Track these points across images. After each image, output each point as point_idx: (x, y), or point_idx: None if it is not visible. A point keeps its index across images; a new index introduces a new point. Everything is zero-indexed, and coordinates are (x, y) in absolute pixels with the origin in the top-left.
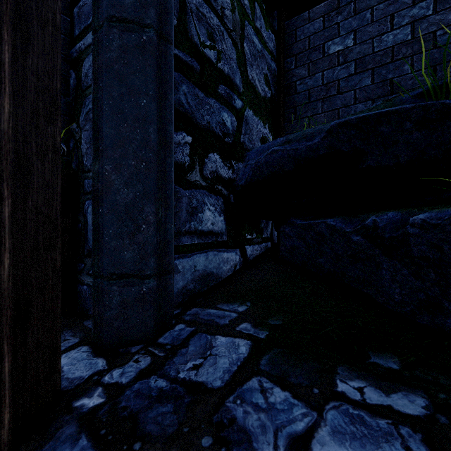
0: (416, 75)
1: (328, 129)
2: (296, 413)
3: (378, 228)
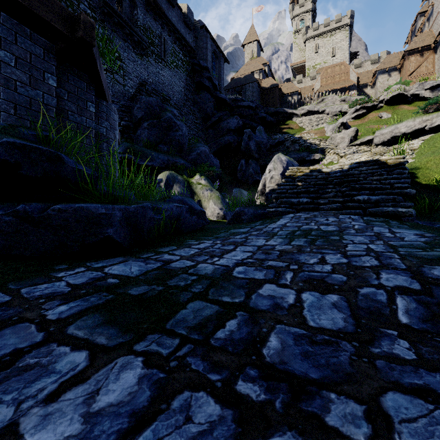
0: (3, 102)
1: (1, 142)
2: (58, 284)
3: (29, 212)
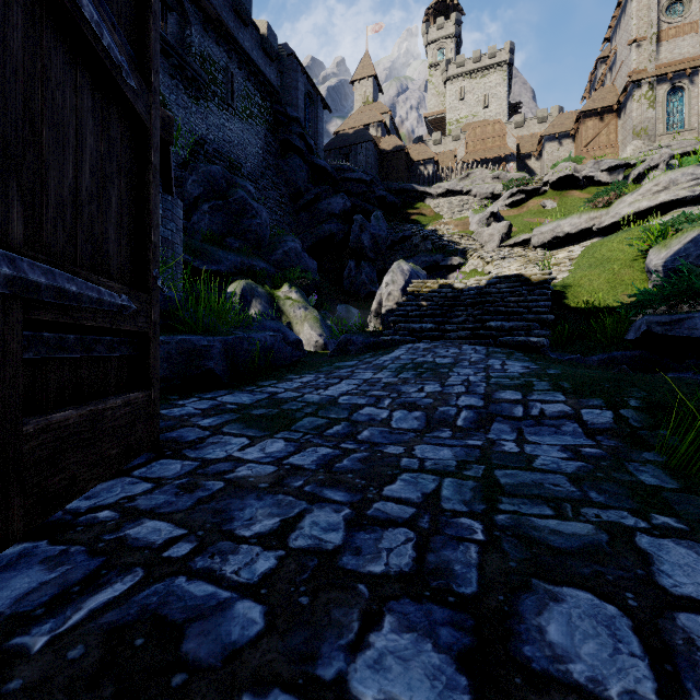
0: None
1: None
2: (186, 408)
3: None
